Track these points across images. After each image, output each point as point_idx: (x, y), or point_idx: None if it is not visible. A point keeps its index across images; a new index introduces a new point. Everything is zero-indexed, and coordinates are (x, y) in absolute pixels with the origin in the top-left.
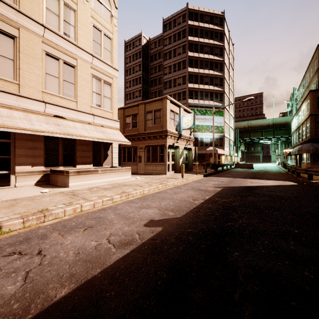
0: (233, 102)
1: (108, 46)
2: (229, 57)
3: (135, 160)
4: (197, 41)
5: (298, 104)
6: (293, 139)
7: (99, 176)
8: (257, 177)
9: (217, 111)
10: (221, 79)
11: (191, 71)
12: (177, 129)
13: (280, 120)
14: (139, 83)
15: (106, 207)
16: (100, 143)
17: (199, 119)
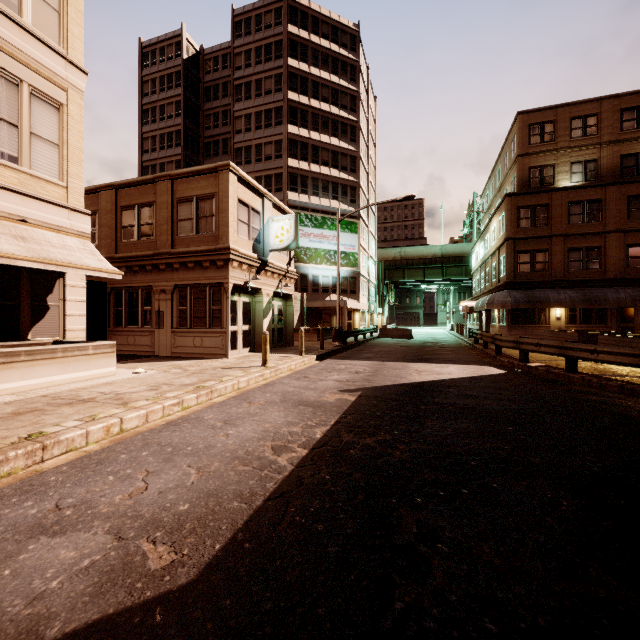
0: (374, 210)
1: None
2: (368, 119)
3: (148, 321)
4: (305, 71)
5: (483, 222)
6: (475, 284)
7: None
8: (426, 357)
9: (346, 222)
10: (353, 158)
11: (294, 133)
12: (256, 248)
13: (453, 250)
14: (177, 145)
15: None
16: (16, 272)
17: (311, 236)
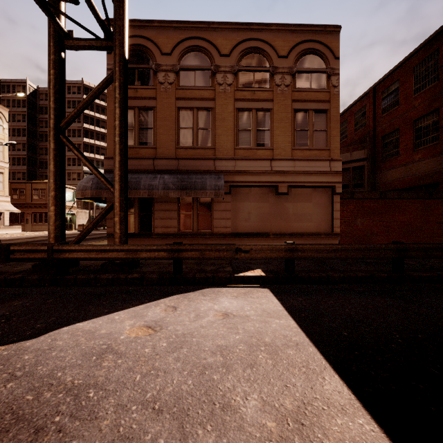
0: None
1: (1, 149)
2: None
3: (23, 222)
4: (93, 115)
5: None
6: None
7: (1, 230)
8: None
9: None
10: None
11: (87, 141)
12: None
13: None
14: (23, 135)
15: (17, 236)
16: None
17: None
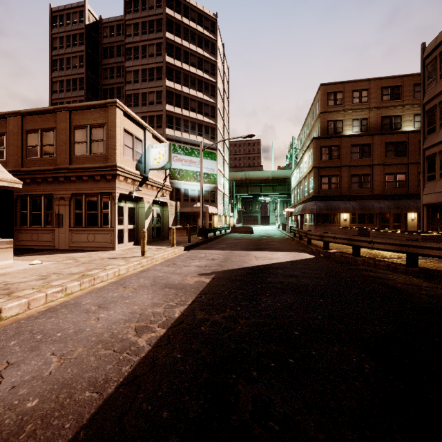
0: (228, 145)
1: None
2: (223, 81)
3: (50, 222)
4: (179, 43)
5: (298, 156)
6: (293, 197)
7: None
8: (262, 246)
9: (208, 152)
10: (213, 108)
11: (170, 86)
12: (139, 167)
13: (280, 174)
14: (81, 88)
15: None
16: None
17: (183, 161)
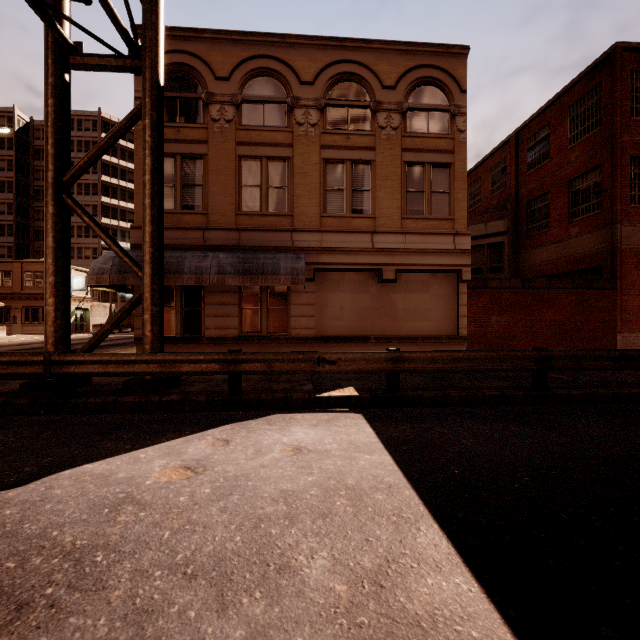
0: None
1: None
2: None
3: (8, 321)
4: (116, 163)
5: None
6: None
7: None
8: None
9: None
10: None
11: (107, 202)
12: None
13: None
14: (10, 191)
15: None
16: None
17: None
